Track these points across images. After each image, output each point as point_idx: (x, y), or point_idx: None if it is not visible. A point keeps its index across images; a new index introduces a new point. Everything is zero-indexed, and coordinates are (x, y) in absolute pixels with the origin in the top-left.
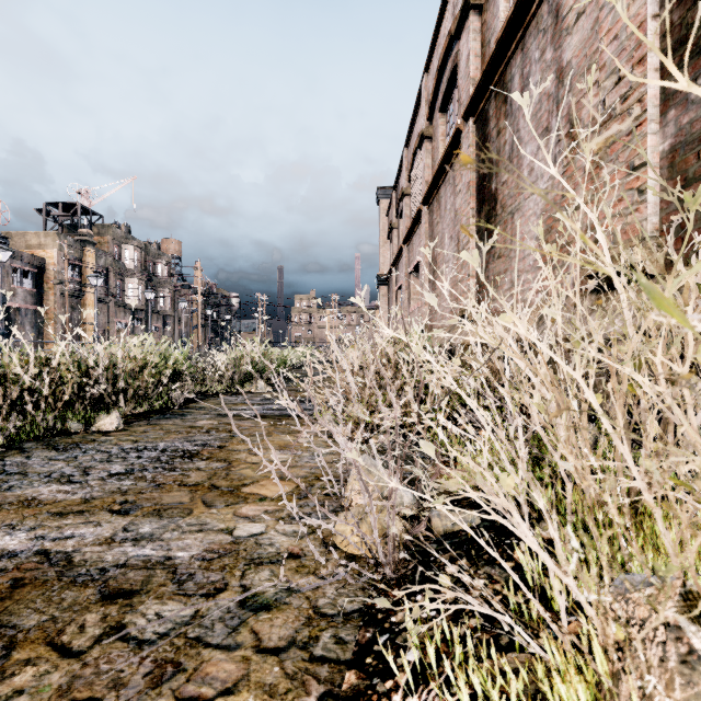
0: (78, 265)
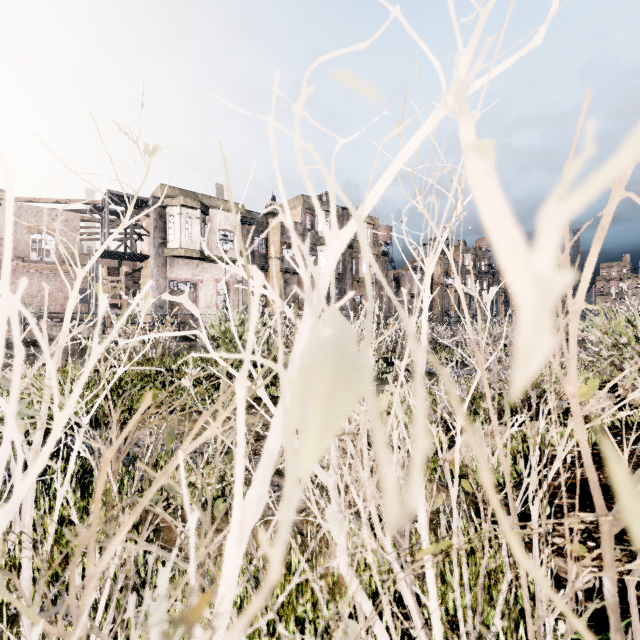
0: (447, 273)
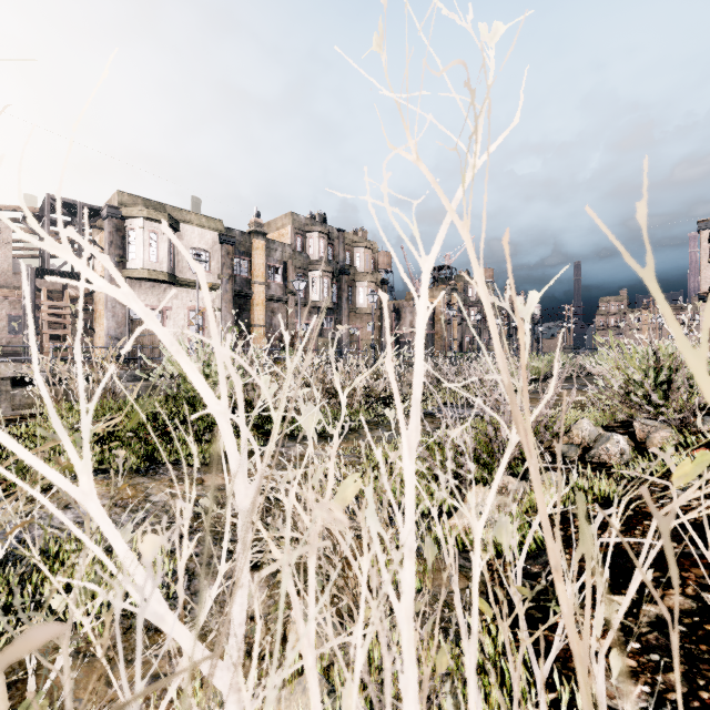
0: (450, 304)
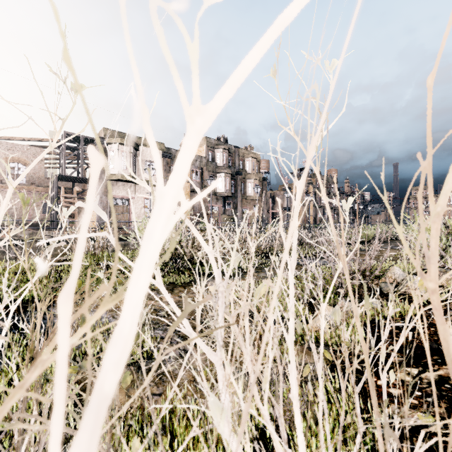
0: (307, 193)
